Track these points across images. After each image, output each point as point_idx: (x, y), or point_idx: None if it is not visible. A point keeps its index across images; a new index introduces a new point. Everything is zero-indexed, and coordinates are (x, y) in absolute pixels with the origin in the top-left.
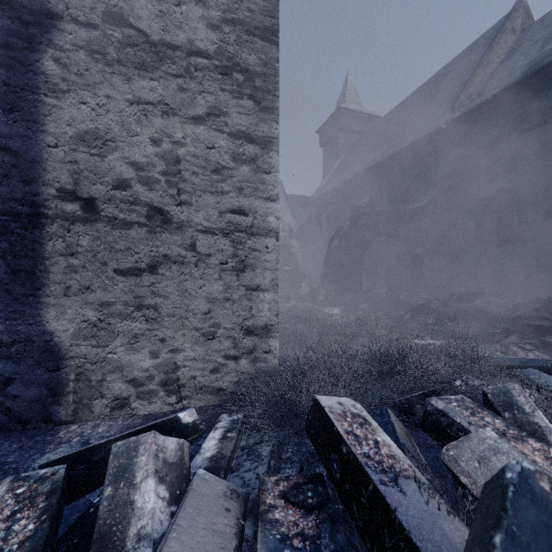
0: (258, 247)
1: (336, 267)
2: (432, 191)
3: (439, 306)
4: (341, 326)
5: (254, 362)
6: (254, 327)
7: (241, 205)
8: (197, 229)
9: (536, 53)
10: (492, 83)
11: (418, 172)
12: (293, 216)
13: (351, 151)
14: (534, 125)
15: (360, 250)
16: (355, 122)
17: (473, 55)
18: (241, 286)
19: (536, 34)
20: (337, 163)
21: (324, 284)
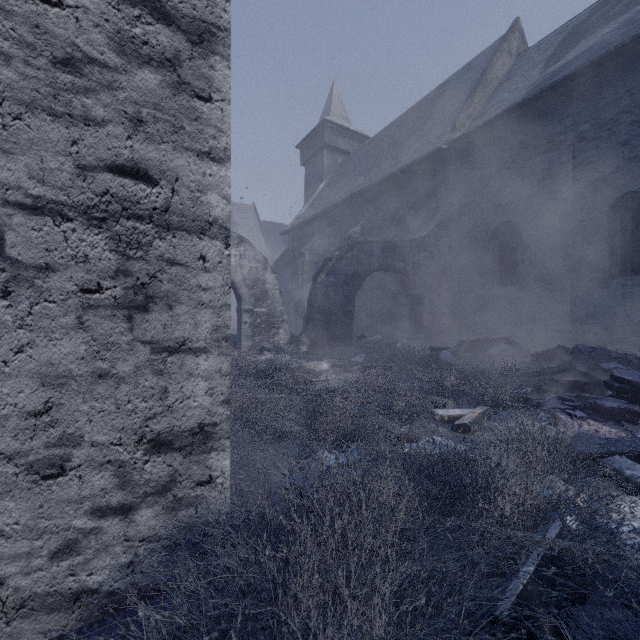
0: (182, 256)
1: (323, 309)
2: (432, 221)
3: (449, 357)
4: (334, 391)
5: (171, 511)
6: (173, 432)
7: (140, 159)
8: (9, 201)
9: (537, 75)
10: (494, 104)
11: (416, 198)
12: (269, 248)
13: (338, 173)
14: (538, 152)
15: (352, 288)
16: (342, 140)
17: (471, 74)
18: (140, 344)
19: (534, 57)
20: (322, 186)
21: (308, 330)
